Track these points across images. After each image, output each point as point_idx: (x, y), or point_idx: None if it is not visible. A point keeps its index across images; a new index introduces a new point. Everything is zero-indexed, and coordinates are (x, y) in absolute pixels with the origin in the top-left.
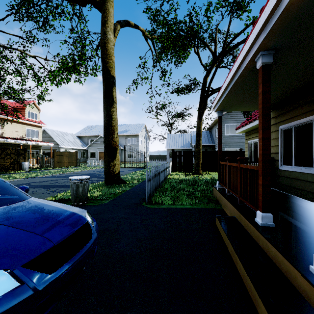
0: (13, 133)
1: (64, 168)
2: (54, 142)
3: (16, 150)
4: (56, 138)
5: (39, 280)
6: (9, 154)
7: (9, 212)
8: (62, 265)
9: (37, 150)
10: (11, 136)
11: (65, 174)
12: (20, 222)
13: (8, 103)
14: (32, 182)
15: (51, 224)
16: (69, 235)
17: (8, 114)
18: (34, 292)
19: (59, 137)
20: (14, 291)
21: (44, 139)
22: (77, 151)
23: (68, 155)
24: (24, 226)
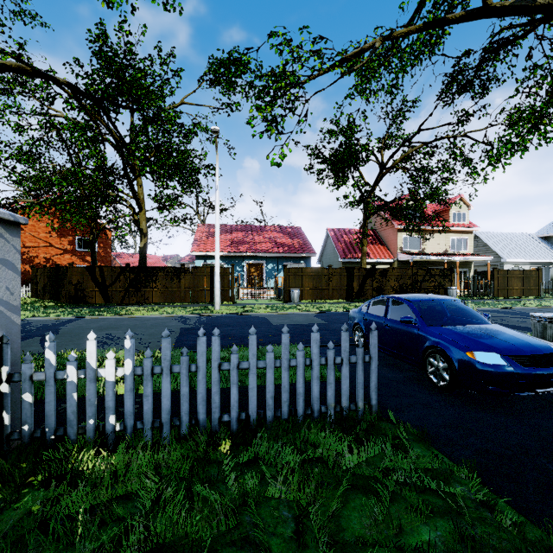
0: (435, 247)
1: (511, 299)
2: (492, 253)
3: (440, 270)
4: (495, 247)
5: (518, 367)
6: (433, 275)
7: (486, 329)
8: (533, 368)
9: (464, 268)
10: (433, 251)
11: (515, 310)
12: (497, 335)
13: (428, 207)
14: (466, 315)
15: (521, 342)
16: (538, 354)
17: (429, 223)
18: (515, 372)
19: (501, 244)
20: (504, 365)
21: (475, 250)
22: (540, 268)
23: (520, 276)
24: (501, 338)
